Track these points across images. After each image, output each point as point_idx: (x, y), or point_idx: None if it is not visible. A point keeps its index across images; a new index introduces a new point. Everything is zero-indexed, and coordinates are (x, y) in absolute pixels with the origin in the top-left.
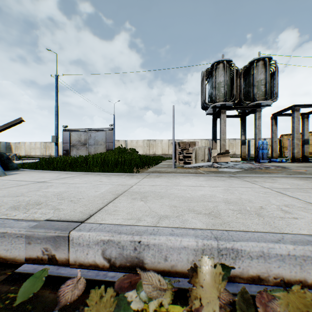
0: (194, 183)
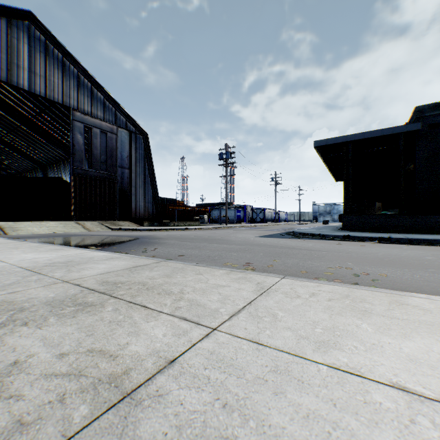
0: None
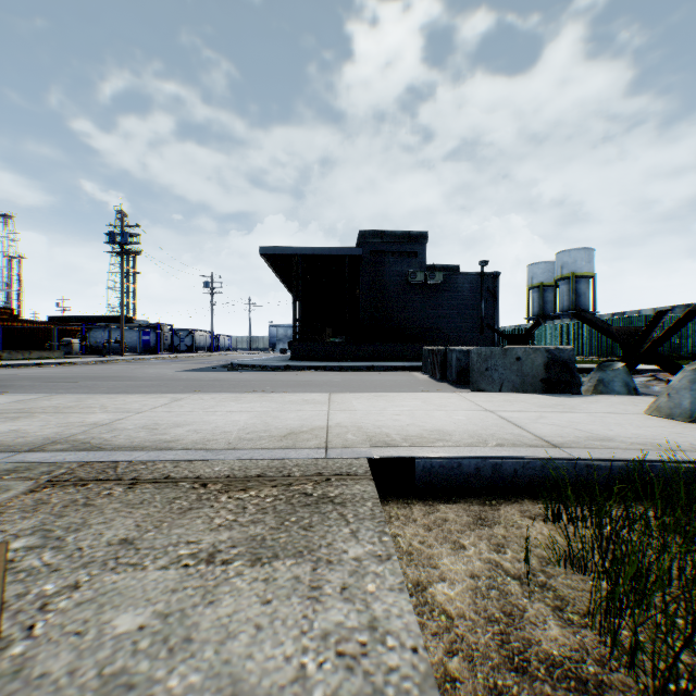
0: (228, 417)
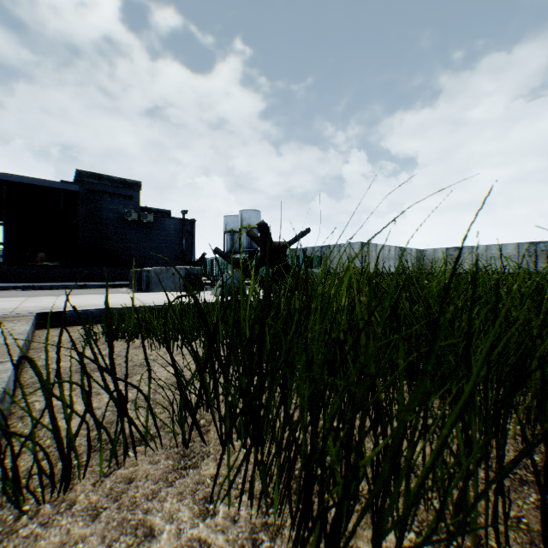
0: None
